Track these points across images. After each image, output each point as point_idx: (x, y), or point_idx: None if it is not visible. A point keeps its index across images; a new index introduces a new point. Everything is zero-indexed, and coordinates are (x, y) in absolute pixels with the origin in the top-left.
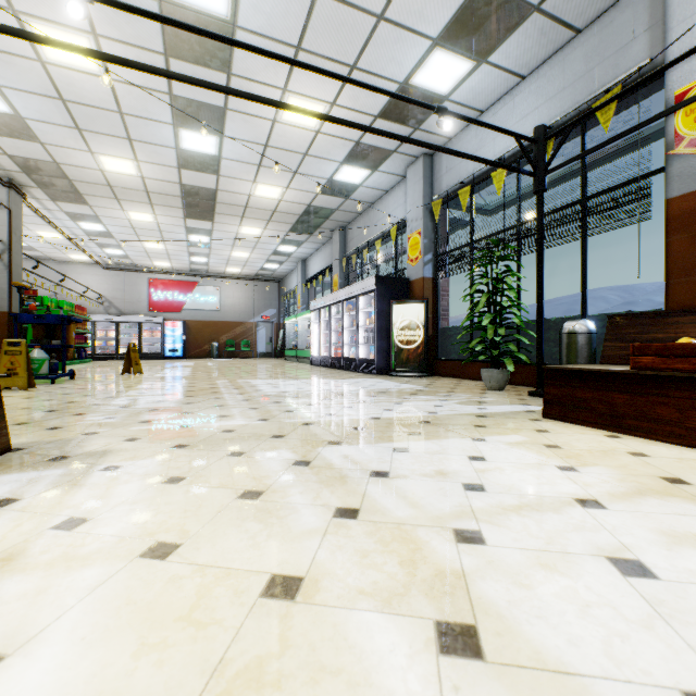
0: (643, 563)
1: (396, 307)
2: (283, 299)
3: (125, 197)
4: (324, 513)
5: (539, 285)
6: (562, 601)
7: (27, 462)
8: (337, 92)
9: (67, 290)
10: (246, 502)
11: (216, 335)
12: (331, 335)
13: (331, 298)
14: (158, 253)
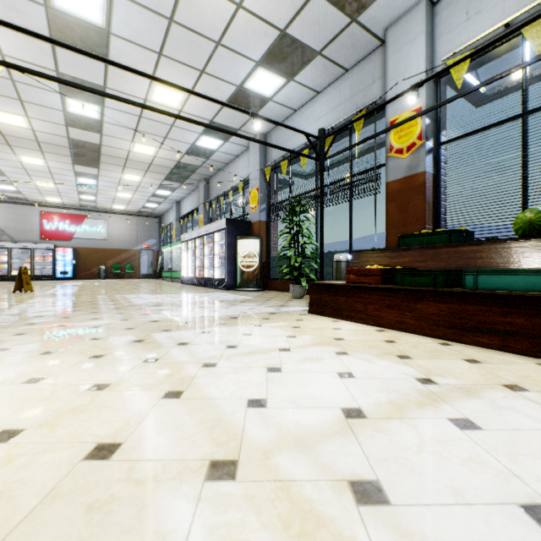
0: (281, 368)
1: (240, 241)
2: (162, 232)
3: (17, 144)
4: (138, 361)
5: (321, 230)
6: (230, 381)
7: None
8: (192, 86)
9: None
10: (93, 360)
11: (104, 260)
12: (196, 261)
13: (196, 233)
14: (49, 191)
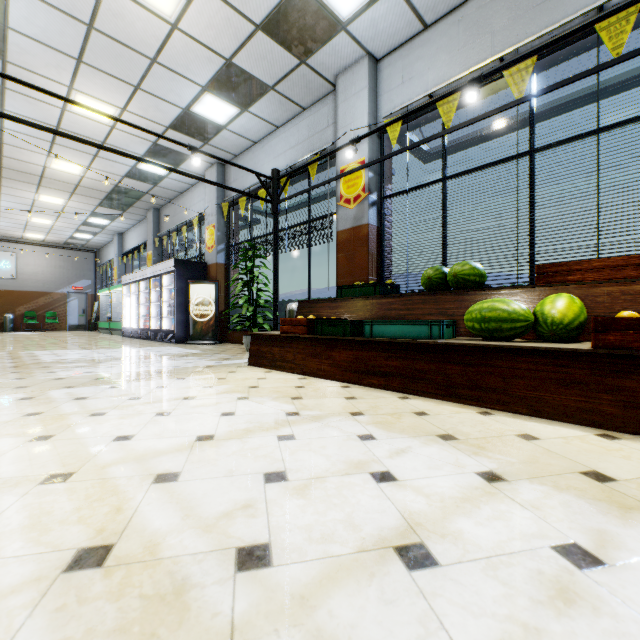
0: (171, 412)
1: (192, 286)
2: (100, 270)
3: None
4: (17, 416)
5: (275, 278)
6: (111, 425)
7: None
8: (126, 102)
9: None
10: None
11: (11, 306)
12: (140, 308)
13: (140, 274)
14: None
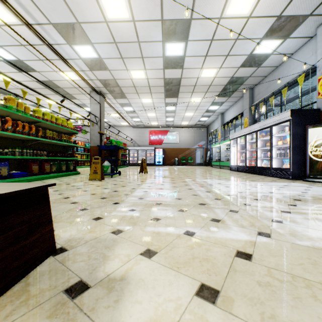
0: None
1: (312, 130)
2: (208, 136)
3: (140, 91)
4: None
5: None
6: None
7: (46, 291)
8: None
9: (120, 138)
10: None
11: (177, 155)
12: (246, 153)
13: (246, 130)
14: (152, 118)
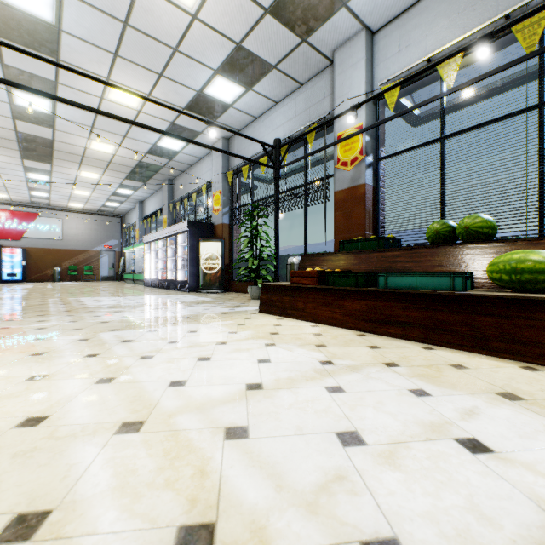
0: (211, 357)
1: (202, 243)
2: (125, 232)
3: None
4: (79, 357)
5: (277, 235)
6: (161, 369)
7: None
8: (151, 88)
9: None
10: (33, 357)
11: (59, 261)
12: (158, 263)
13: (158, 234)
14: None
